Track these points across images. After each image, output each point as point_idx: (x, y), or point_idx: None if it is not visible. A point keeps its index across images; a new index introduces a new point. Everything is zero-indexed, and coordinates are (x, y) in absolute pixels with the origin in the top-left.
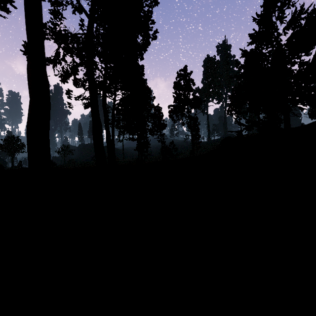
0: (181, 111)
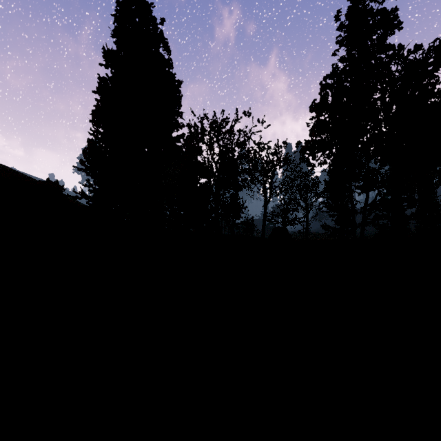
0: None
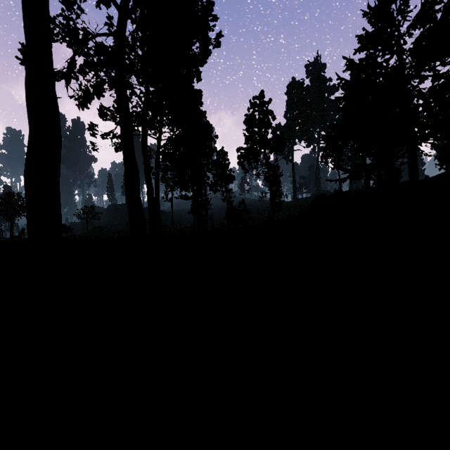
0: (256, 157)
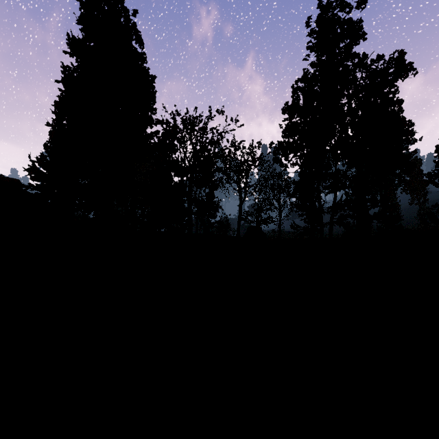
0: None
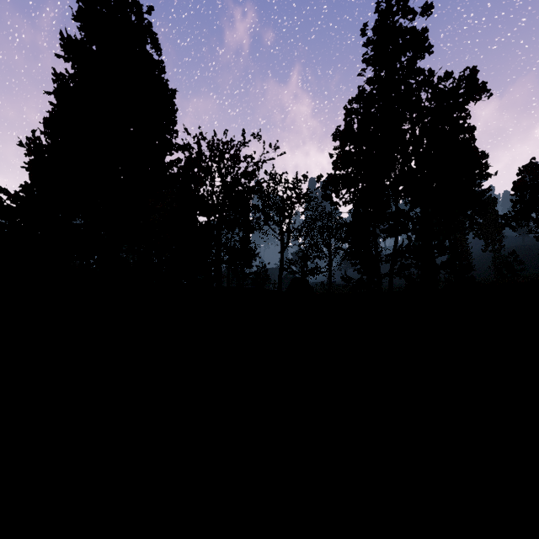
0: (526, 217)
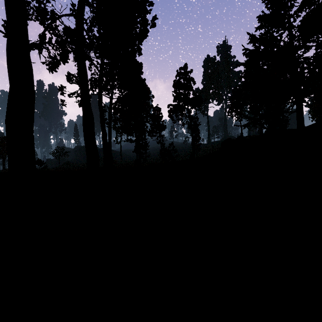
0: (181, 111)
